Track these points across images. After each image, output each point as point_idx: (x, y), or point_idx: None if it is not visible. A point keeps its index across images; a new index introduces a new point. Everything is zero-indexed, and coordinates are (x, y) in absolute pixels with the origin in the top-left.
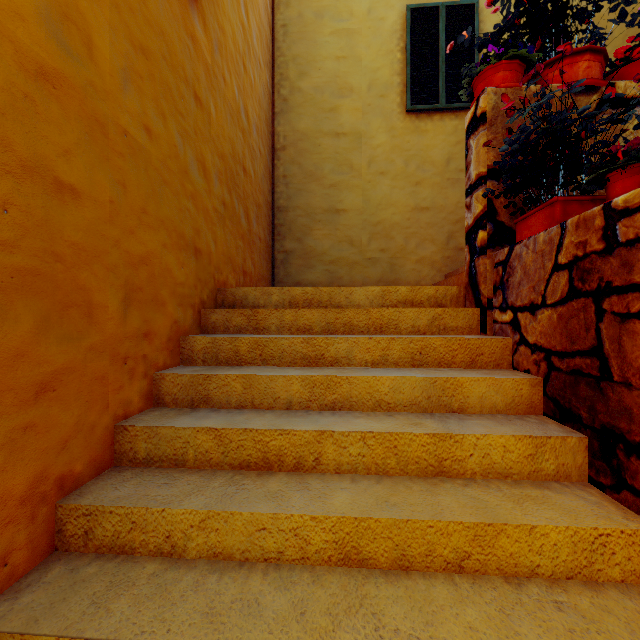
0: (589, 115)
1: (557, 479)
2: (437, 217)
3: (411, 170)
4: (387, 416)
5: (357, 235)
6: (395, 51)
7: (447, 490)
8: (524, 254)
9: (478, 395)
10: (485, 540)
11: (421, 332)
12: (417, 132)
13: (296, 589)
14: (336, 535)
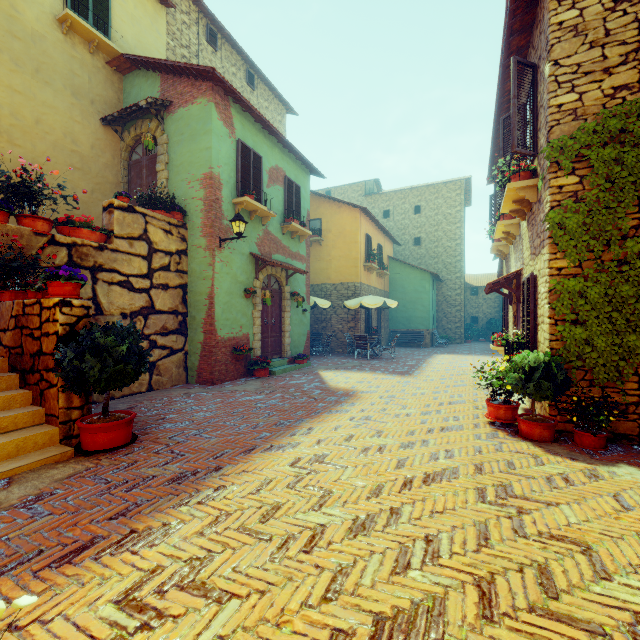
0: (25, 265)
1: (7, 390)
2: None
3: None
4: None
5: None
6: None
7: None
8: (2, 308)
9: None
10: None
11: None
12: None
13: None
14: None
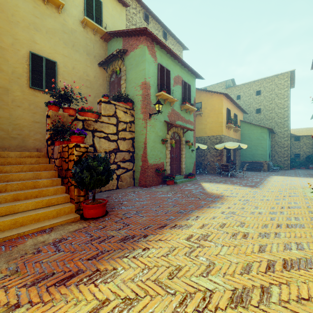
0: (63, 129)
1: (56, 185)
2: (42, 126)
3: (32, 108)
4: (23, 181)
5: (6, 127)
6: (25, 64)
7: (36, 189)
8: (56, 149)
9: (44, 175)
10: (41, 192)
11: (33, 164)
12: (34, 95)
13: (6, 204)
14: (13, 197)
